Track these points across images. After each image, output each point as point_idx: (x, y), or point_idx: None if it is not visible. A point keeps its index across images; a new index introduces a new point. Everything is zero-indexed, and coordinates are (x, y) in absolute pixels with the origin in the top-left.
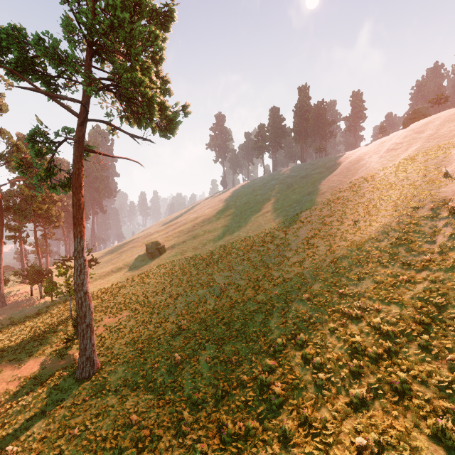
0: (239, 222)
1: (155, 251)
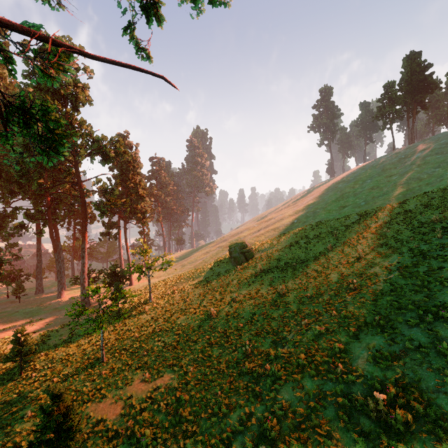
0: (368, 216)
1: (239, 255)
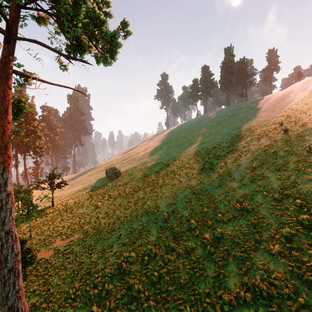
0: (180, 152)
1: (112, 175)
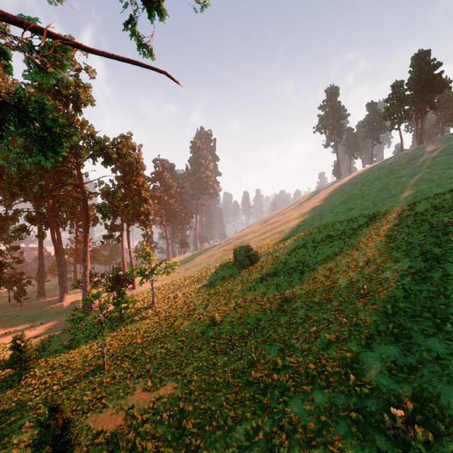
0: (377, 219)
1: (244, 259)
